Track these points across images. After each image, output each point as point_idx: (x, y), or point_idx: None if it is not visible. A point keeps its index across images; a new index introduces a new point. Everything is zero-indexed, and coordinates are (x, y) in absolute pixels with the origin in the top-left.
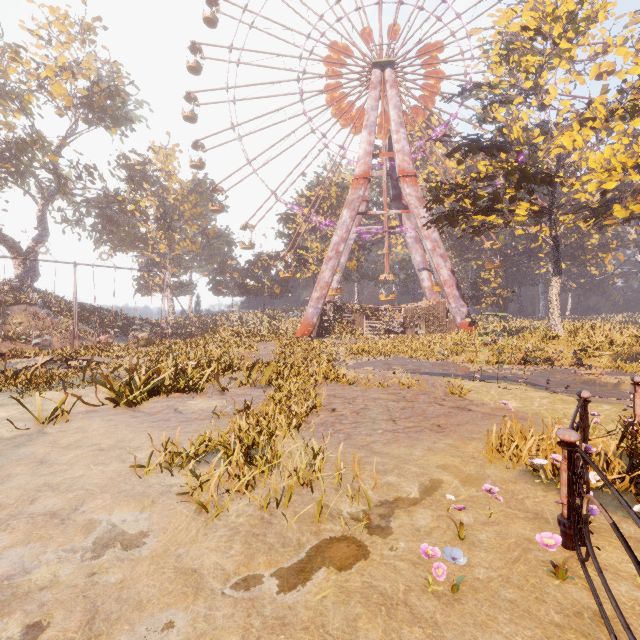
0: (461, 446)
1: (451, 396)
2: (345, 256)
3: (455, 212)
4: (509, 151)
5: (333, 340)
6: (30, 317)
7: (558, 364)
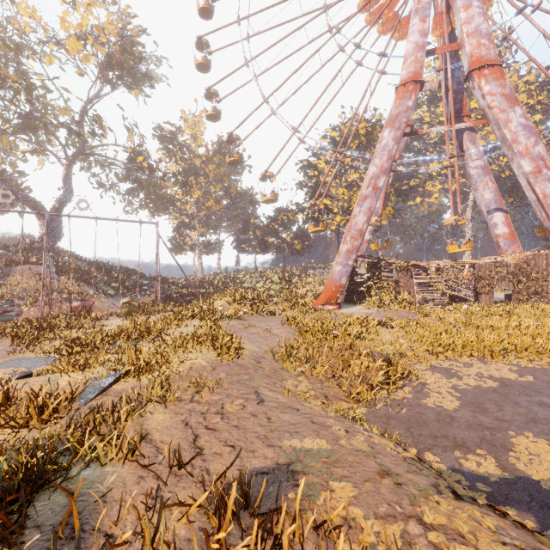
0: None
1: None
2: (380, 199)
3: None
4: None
5: (371, 311)
6: (31, 277)
7: None
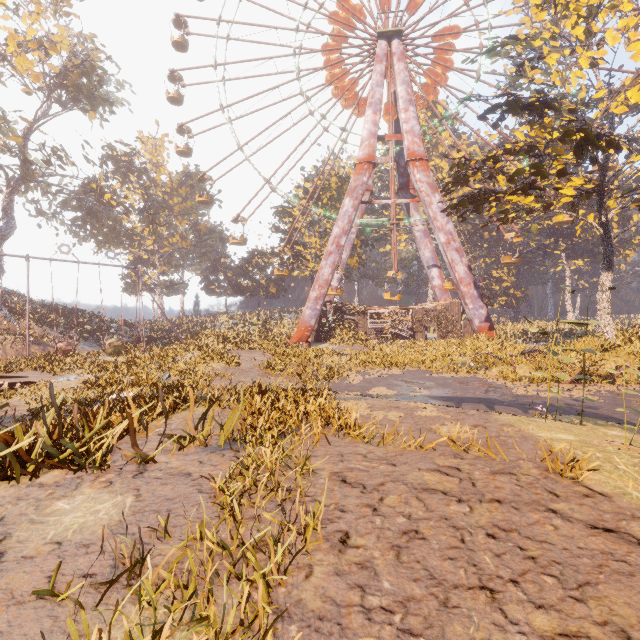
0: None
1: (558, 479)
2: (346, 252)
3: (484, 193)
4: (560, 110)
5: (333, 346)
6: None
7: (621, 382)
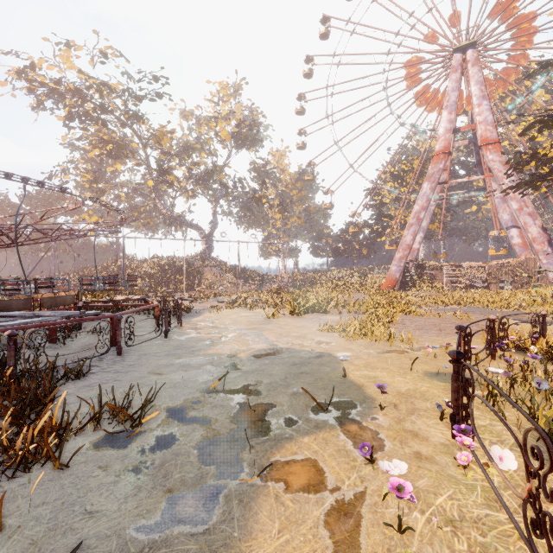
0: (474, 340)
1: None
2: (426, 220)
3: (533, 179)
4: None
5: (414, 292)
6: (213, 274)
7: None
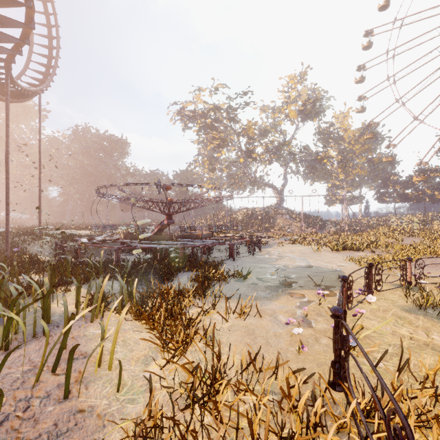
0: None
1: None
2: None
3: None
4: None
5: None
6: (283, 220)
7: None
